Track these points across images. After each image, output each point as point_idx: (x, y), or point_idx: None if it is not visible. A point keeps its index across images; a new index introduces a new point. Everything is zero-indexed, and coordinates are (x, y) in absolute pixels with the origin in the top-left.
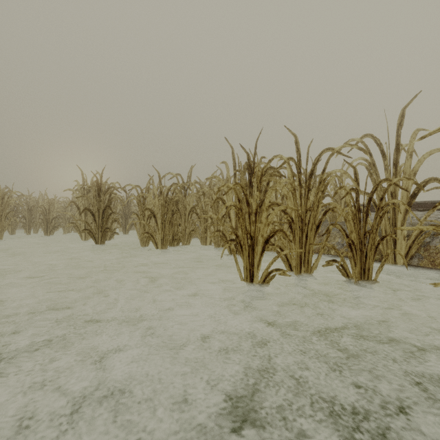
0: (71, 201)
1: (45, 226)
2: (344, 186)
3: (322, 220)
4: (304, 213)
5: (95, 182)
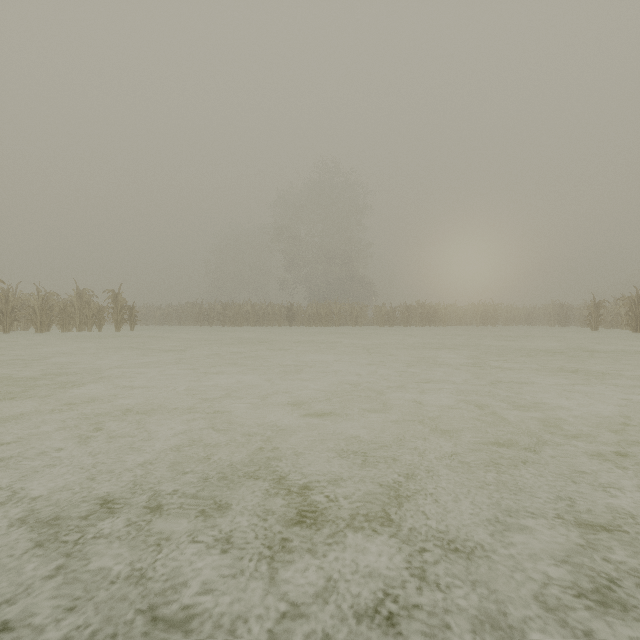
0: (548, 312)
1: (527, 322)
2: None
3: None
4: None
5: (560, 306)
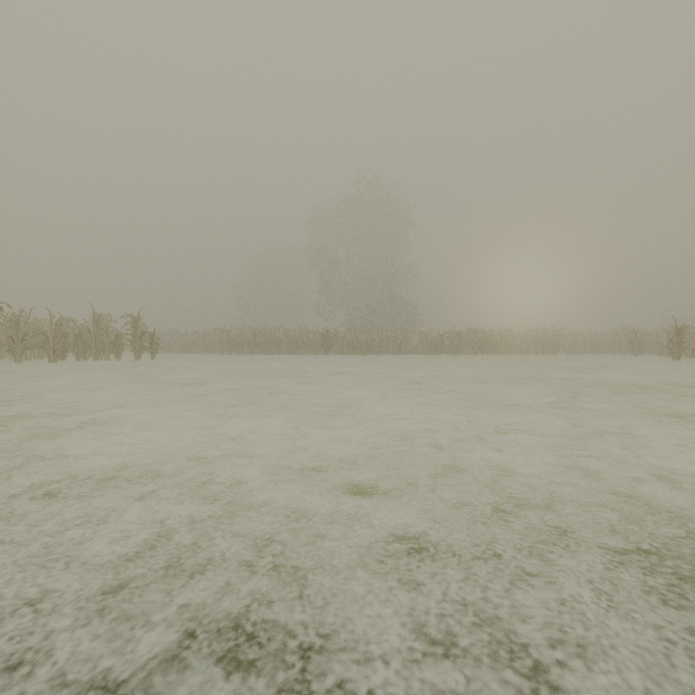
0: (618, 339)
1: (593, 350)
2: None
3: None
4: None
5: (633, 332)
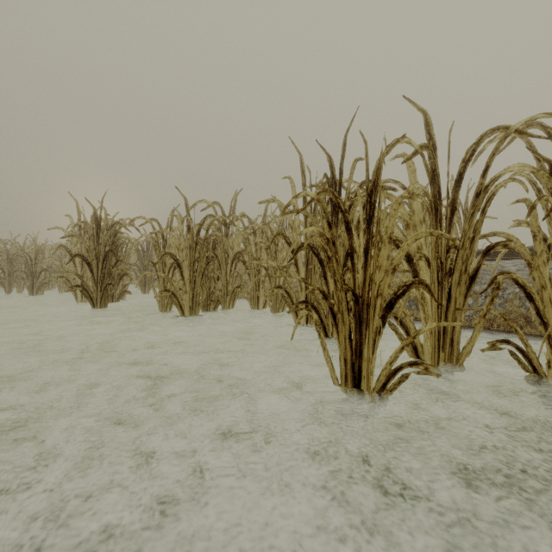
0: (59, 245)
1: (30, 282)
2: (528, 199)
3: (481, 264)
4: (444, 252)
5: (92, 216)
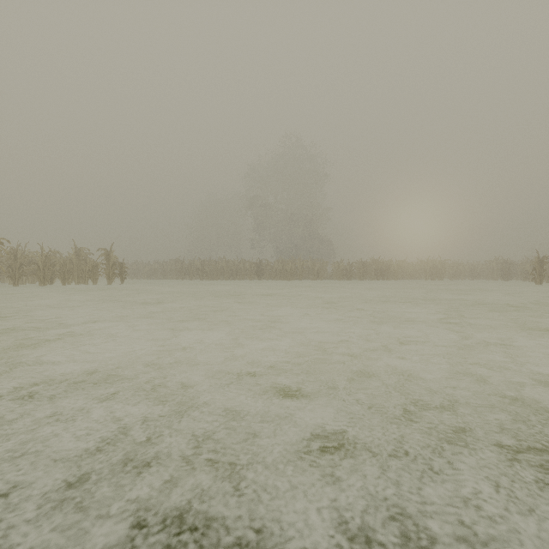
0: (492, 267)
1: (472, 276)
2: None
3: None
4: None
5: (503, 262)
